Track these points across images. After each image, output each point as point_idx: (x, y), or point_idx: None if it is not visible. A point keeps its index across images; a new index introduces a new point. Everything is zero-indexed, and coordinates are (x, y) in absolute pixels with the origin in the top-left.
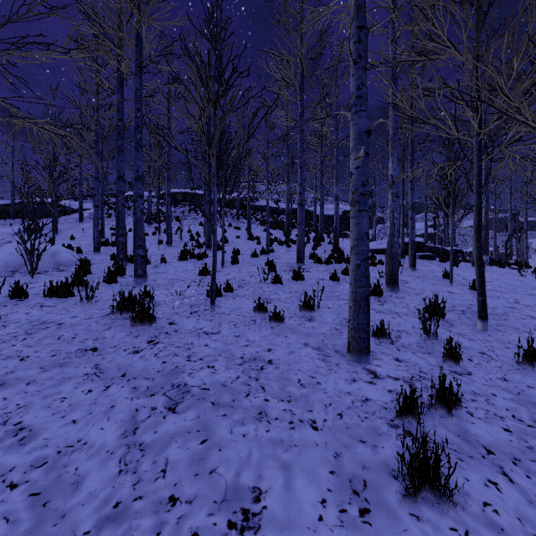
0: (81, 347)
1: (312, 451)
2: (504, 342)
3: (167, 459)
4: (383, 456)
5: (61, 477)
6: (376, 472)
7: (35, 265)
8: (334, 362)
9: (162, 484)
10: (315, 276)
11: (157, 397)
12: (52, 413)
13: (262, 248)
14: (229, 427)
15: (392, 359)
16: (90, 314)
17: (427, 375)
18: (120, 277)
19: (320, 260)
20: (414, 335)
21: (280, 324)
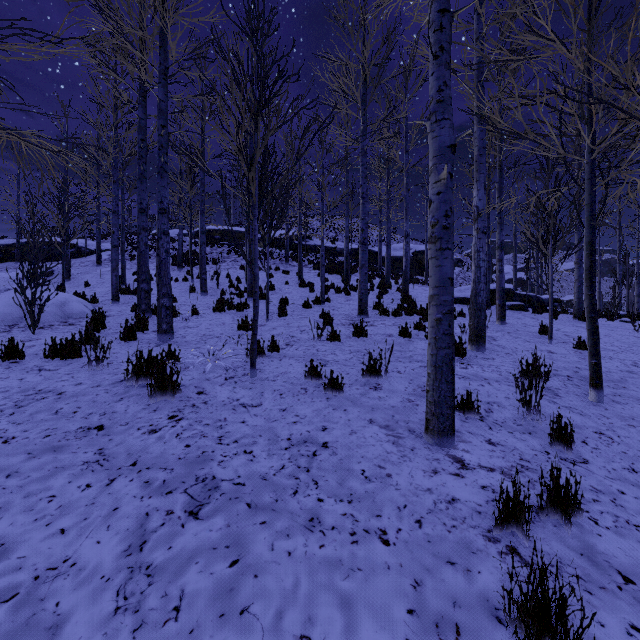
0: (83, 424)
1: (383, 578)
2: (626, 419)
3: (182, 590)
4: (481, 585)
5: (35, 618)
6: (472, 612)
7: (37, 317)
8: (408, 445)
9: (174, 630)
10: (381, 332)
11: (176, 495)
12: (34, 518)
13: (316, 296)
14: (269, 541)
15: (483, 442)
16: (99, 380)
17: (531, 464)
18: (141, 333)
19: (387, 311)
20: (510, 408)
21: (337, 394)
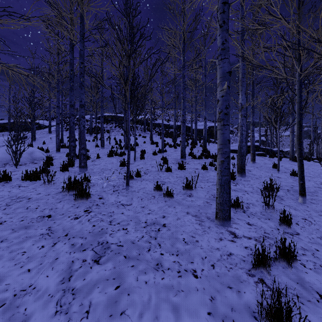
0: (41, 214)
1: (194, 295)
2: (318, 211)
3: (90, 302)
4: (246, 299)
5: (13, 316)
6: (241, 314)
7: (18, 160)
8: (207, 225)
9: None
10: (192, 167)
11: (87, 252)
12: (14, 263)
13: (159, 149)
14: (135, 276)
15: (245, 223)
16: (49, 192)
17: (270, 235)
18: (70, 167)
19: (195, 156)
20: (258, 206)
21: (170, 199)
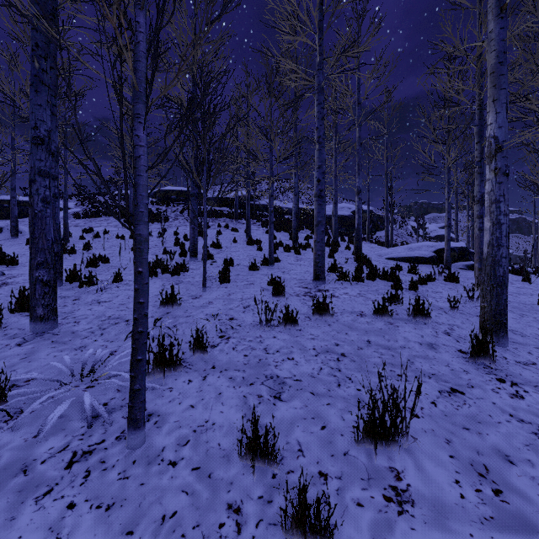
0: None
1: None
2: None
3: None
4: None
5: None
6: None
7: None
8: None
9: None
10: (347, 307)
11: None
12: None
13: (264, 257)
14: None
15: None
16: None
17: None
18: (23, 314)
19: (346, 275)
20: None
21: None
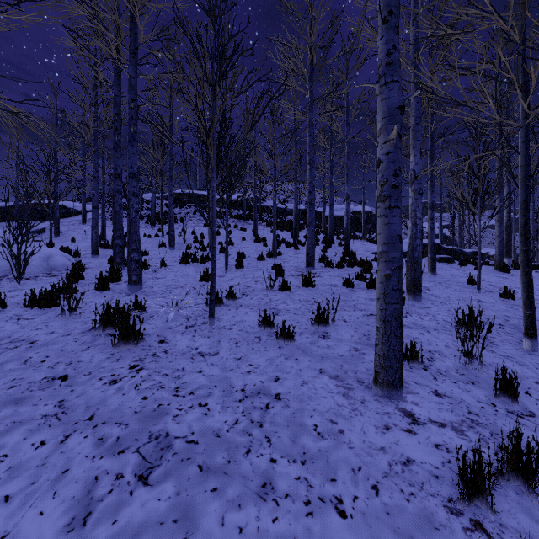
0: (49, 374)
1: None
2: None
3: None
4: None
5: None
6: None
7: (22, 270)
8: (358, 397)
9: None
10: (326, 282)
11: (127, 456)
12: None
13: (269, 250)
14: (219, 513)
15: (430, 393)
16: (70, 329)
17: (480, 418)
18: (114, 283)
19: (331, 263)
20: (451, 357)
21: (289, 342)
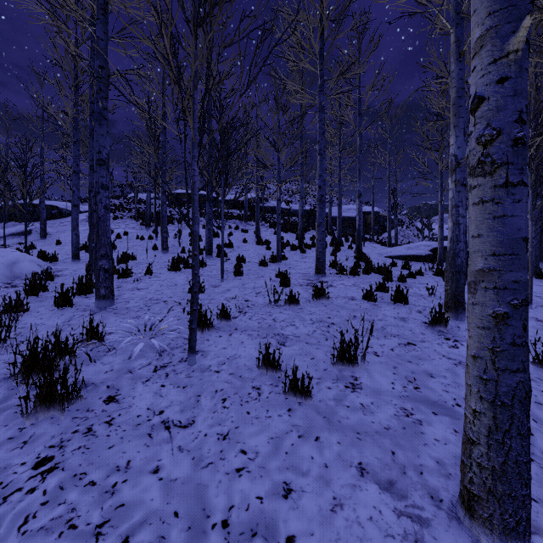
0: None
1: None
2: None
3: None
4: None
5: None
6: None
7: None
8: None
9: None
10: (342, 294)
11: None
12: None
13: (272, 254)
14: None
15: None
16: None
17: None
18: (83, 296)
19: (344, 270)
20: None
21: (303, 399)
